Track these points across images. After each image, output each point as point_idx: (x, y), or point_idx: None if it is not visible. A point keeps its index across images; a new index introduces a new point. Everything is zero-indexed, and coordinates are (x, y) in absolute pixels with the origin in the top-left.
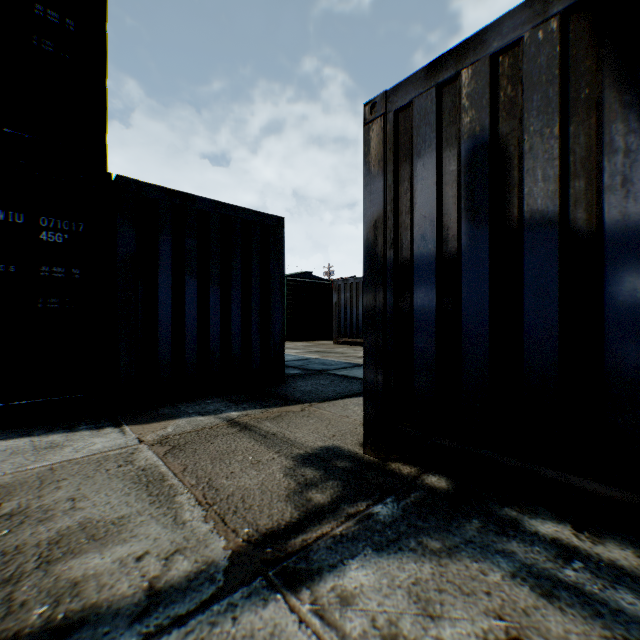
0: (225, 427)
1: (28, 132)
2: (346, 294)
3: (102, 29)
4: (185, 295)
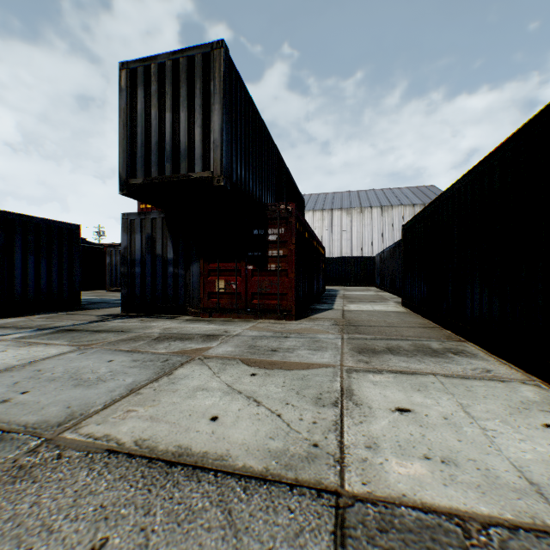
0: (64, 315)
1: None
2: (117, 257)
3: None
4: (28, 263)
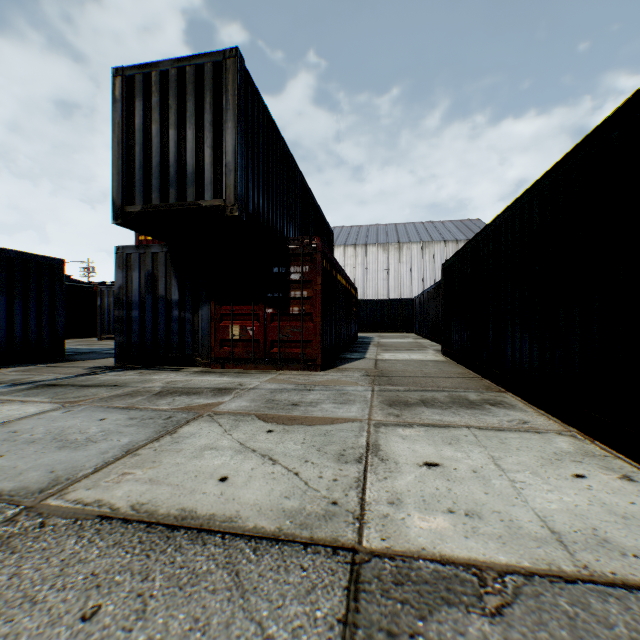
0: (45, 367)
1: None
2: (110, 299)
3: None
4: None
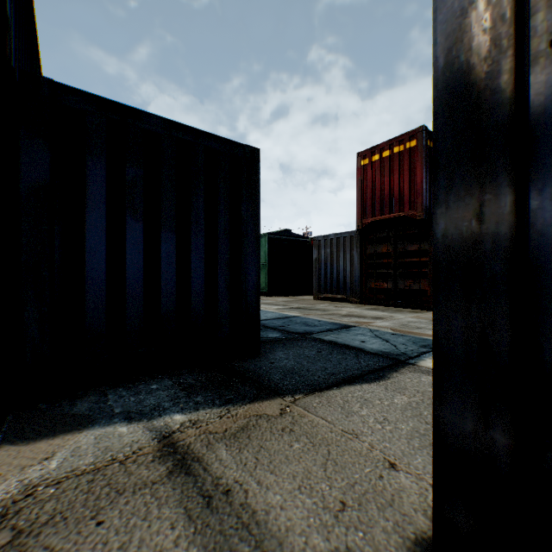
0: (148, 459)
1: None
2: (326, 250)
3: None
4: (126, 242)
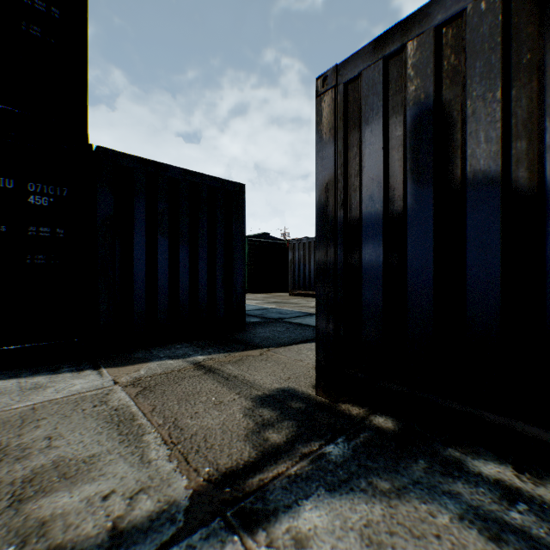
0: (192, 370)
1: (17, 107)
2: (300, 252)
3: (84, 17)
4: (158, 252)
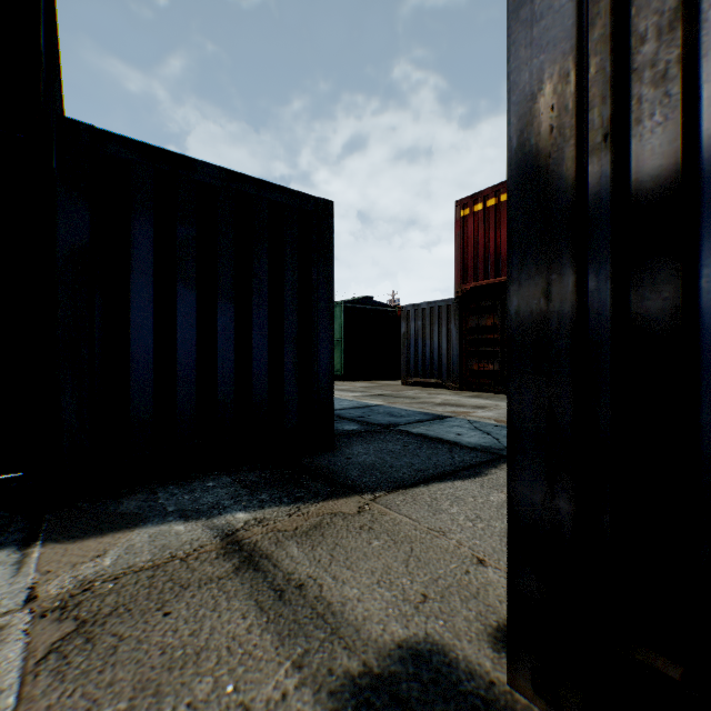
0: (212, 556)
1: None
2: (417, 323)
3: None
4: (176, 314)
